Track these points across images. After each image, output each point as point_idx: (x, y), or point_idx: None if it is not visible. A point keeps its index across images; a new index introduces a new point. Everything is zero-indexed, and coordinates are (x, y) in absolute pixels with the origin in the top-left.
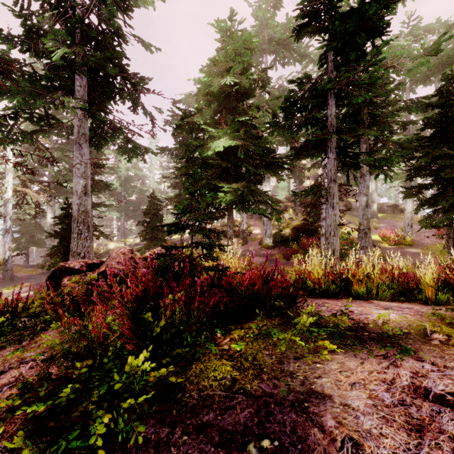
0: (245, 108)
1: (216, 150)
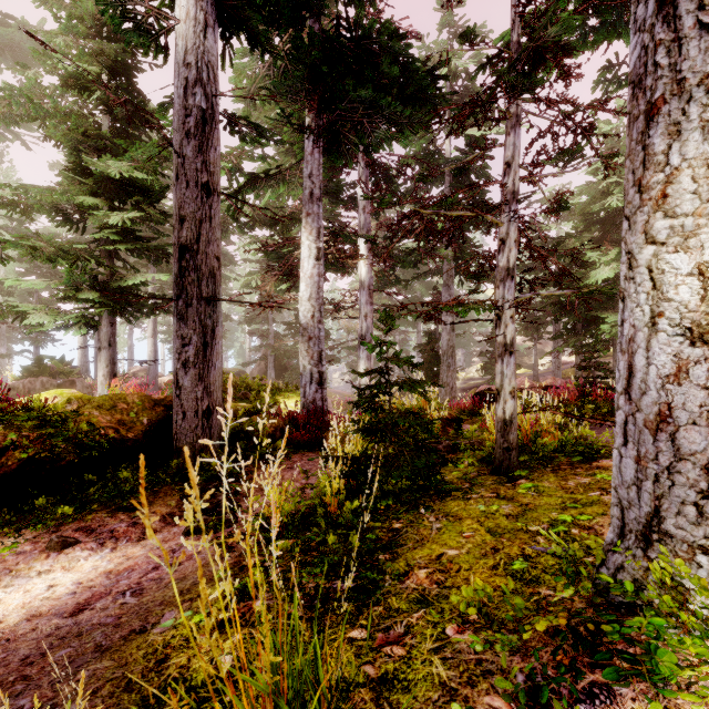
0: None
1: (598, 283)
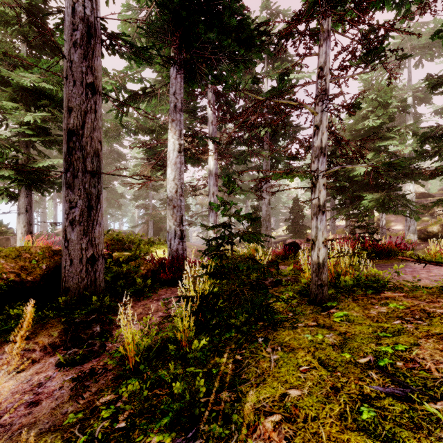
0: (385, 132)
1: (361, 174)
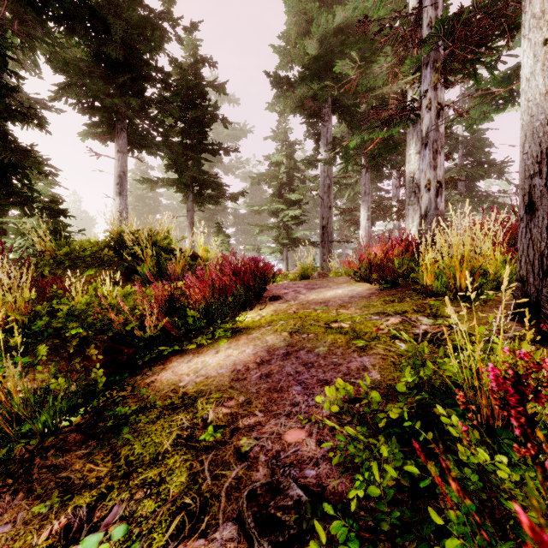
0: None
1: None
